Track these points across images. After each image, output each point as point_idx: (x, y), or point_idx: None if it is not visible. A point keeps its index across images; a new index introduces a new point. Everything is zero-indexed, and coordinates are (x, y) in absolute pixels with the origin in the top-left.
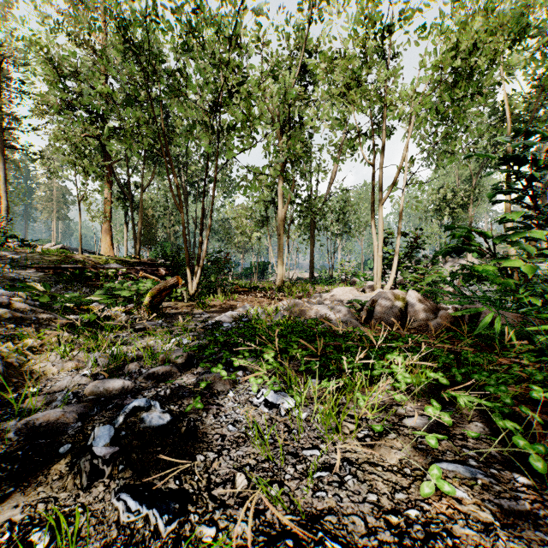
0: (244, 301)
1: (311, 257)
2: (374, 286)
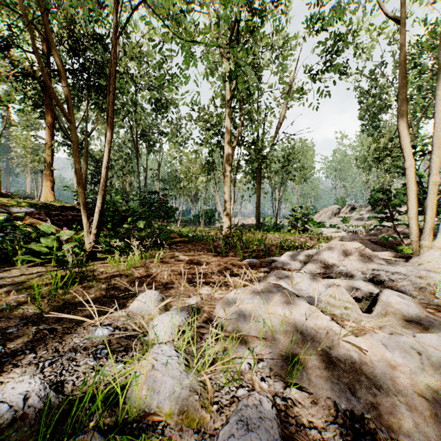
0: (167, 267)
1: (257, 203)
2: (412, 243)
